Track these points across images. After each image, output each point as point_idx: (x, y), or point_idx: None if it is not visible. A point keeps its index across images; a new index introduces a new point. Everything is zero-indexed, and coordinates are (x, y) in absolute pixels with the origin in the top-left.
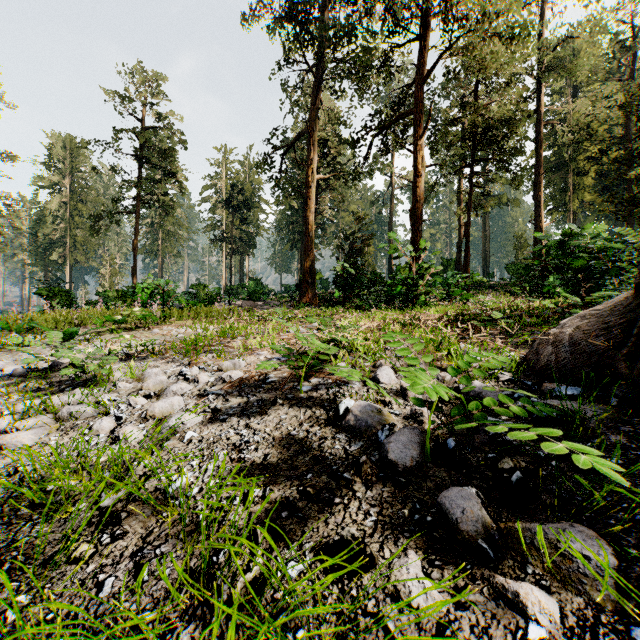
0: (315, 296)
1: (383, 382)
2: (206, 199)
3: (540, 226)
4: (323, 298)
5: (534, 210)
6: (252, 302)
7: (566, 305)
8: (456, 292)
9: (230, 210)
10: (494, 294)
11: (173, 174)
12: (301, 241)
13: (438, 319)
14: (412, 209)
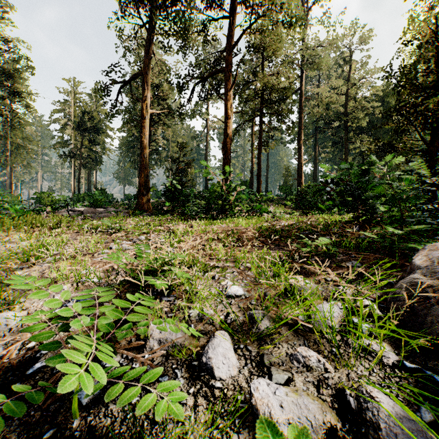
0: (149, 205)
1: (219, 376)
2: (55, 120)
3: (301, 162)
4: (156, 206)
5: (297, 152)
6: (93, 209)
7: (345, 222)
8: (258, 206)
9: (78, 132)
10: (275, 205)
11: (17, 93)
12: (139, 161)
13: (256, 236)
14: (224, 142)
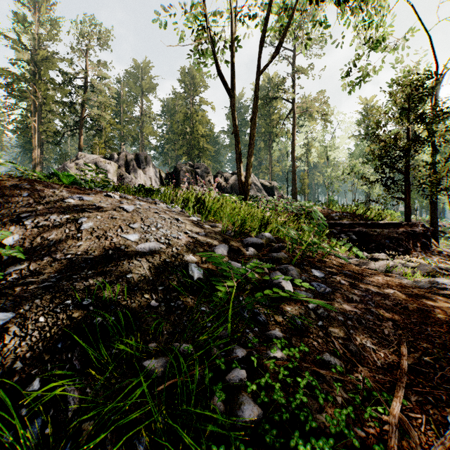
0: None
1: None
2: None
3: None
4: None
5: None
6: None
7: None
8: None
9: None
10: None
11: None
12: None
13: None
14: None
